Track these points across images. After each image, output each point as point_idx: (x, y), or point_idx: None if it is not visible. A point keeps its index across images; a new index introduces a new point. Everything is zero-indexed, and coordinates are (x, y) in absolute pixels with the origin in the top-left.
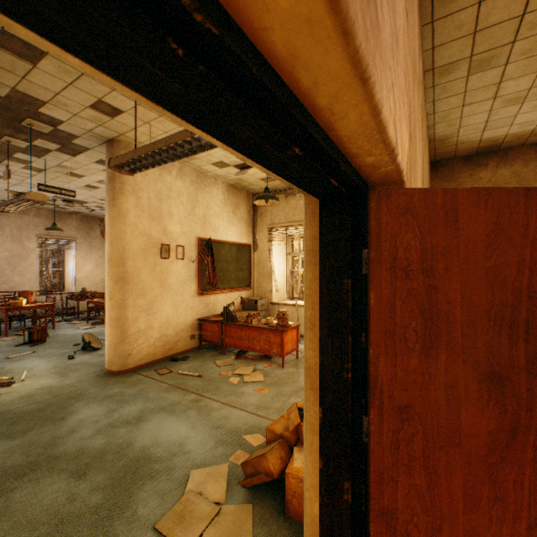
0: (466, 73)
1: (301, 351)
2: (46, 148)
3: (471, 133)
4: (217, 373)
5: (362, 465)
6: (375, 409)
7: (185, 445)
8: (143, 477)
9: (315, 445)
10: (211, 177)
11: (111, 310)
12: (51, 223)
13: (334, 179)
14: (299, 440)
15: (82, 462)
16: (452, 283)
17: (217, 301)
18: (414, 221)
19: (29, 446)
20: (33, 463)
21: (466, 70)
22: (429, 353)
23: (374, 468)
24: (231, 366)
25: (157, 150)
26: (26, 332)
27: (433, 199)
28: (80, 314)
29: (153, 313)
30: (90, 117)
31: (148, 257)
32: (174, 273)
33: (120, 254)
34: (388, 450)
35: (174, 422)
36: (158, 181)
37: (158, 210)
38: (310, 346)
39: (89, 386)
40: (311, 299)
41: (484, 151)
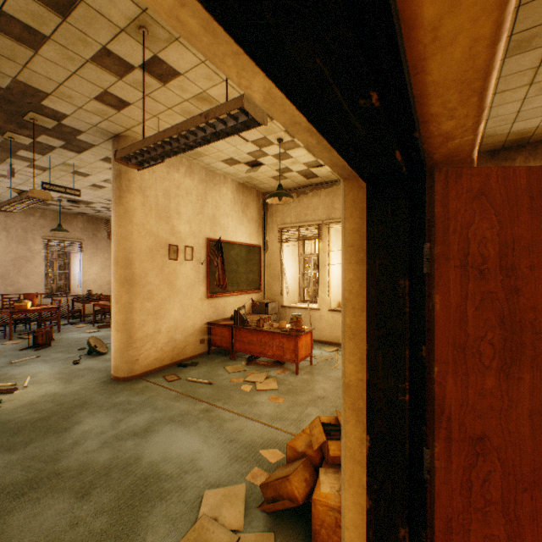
0: (503, 55)
1: (315, 356)
2: (50, 145)
3: (500, 125)
4: (228, 380)
5: (423, 507)
6: (441, 440)
7: (196, 461)
8: (151, 498)
9: (357, 476)
10: (220, 175)
11: (117, 314)
12: (57, 224)
13: (399, 151)
14: (325, 460)
15: (86, 480)
16: (539, 284)
17: (227, 304)
18: (490, 208)
19: (30, 461)
20: (34, 480)
21: (504, 52)
22: (509, 372)
23: (440, 514)
24: (242, 372)
25: (167, 139)
26: (31, 336)
27: (514, 180)
28: (86, 317)
29: (161, 317)
30: (95, 110)
31: (156, 258)
32: (183, 275)
33: (126, 255)
34: (458, 492)
35: (185, 434)
36: (166, 179)
37: (166, 209)
38: (350, 360)
39: (94, 393)
40: (352, 304)
41: (511, 145)
